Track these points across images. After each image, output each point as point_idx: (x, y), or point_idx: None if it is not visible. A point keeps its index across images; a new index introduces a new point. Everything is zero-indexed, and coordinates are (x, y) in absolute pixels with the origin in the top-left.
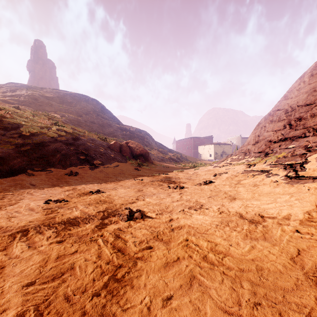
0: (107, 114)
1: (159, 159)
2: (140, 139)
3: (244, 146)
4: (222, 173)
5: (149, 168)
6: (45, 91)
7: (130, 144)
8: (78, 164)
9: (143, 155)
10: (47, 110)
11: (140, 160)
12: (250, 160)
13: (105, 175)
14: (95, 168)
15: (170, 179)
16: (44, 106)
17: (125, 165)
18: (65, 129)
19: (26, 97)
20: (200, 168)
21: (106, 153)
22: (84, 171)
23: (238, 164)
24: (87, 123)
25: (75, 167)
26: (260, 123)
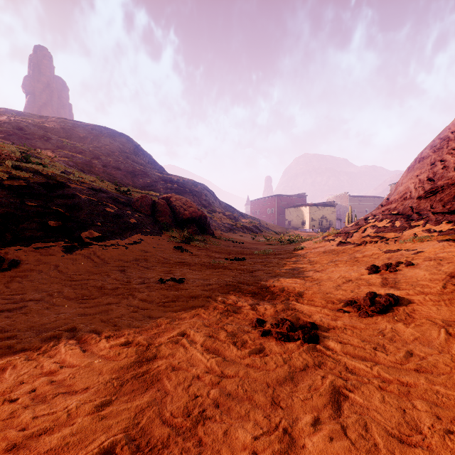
0: (144, 157)
1: (226, 229)
2: (195, 197)
3: (392, 203)
4: (397, 265)
5: (207, 246)
6: (44, 120)
7: (172, 201)
8: (35, 238)
9: (196, 220)
10: (39, 147)
11: (191, 229)
12: (443, 229)
13: (94, 266)
14: (78, 248)
15: (254, 278)
16: (34, 140)
17: (156, 240)
18: (39, 167)
19: (4, 126)
20: (304, 244)
21: (120, 215)
22: (45, 255)
23: (420, 240)
24: (107, 169)
25: (23, 246)
26: (424, 157)
